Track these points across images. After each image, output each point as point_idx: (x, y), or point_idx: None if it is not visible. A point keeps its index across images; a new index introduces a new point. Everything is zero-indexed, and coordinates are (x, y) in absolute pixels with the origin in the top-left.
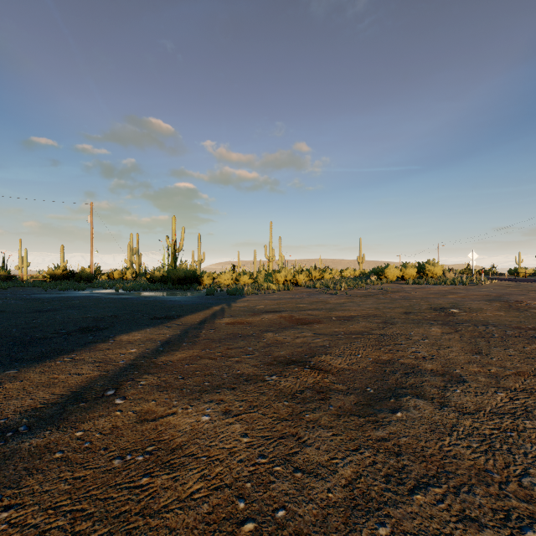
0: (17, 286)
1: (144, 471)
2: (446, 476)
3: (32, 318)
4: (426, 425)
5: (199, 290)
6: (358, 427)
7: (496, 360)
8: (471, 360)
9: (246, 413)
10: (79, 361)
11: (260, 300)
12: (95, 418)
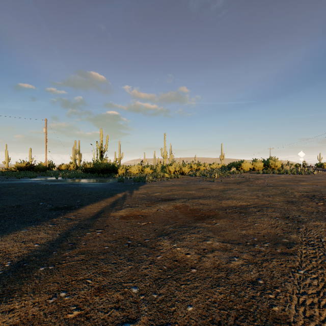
0: None
1: None
2: None
3: None
4: None
5: (115, 177)
6: None
7: None
8: None
9: None
10: None
11: (157, 186)
12: None
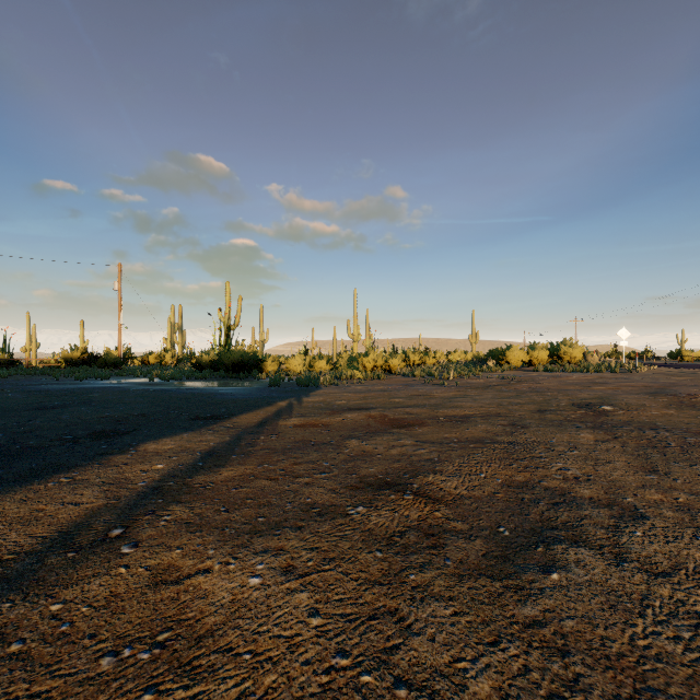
0: (20, 373)
1: (148, 680)
2: (652, 698)
3: (28, 418)
4: (601, 595)
5: (261, 379)
6: (492, 599)
7: (682, 483)
8: (645, 483)
9: (318, 571)
10: (81, 482)
11: (340, 392)
12: (87, 578)
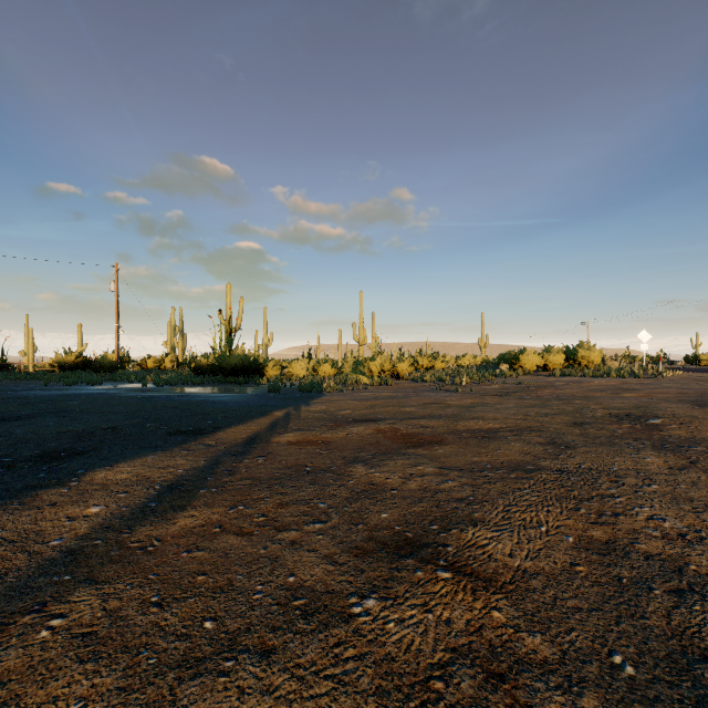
0: (10, 378)
1: None
2: None
3: None
4: None
5: (261, 384)
6: None
7: None
8: None
9: None
10: None
11: (345, 400)
12: None
